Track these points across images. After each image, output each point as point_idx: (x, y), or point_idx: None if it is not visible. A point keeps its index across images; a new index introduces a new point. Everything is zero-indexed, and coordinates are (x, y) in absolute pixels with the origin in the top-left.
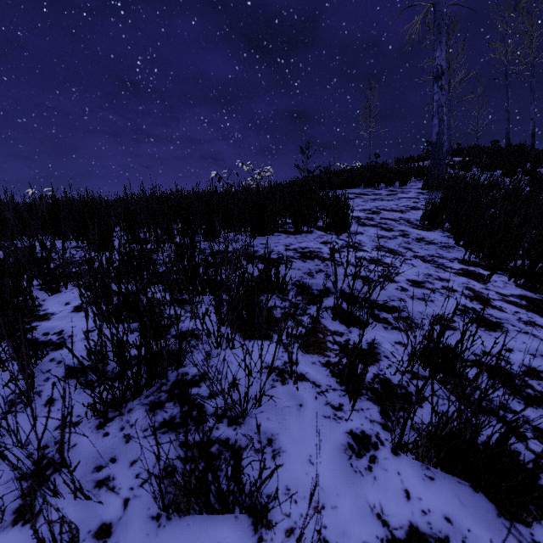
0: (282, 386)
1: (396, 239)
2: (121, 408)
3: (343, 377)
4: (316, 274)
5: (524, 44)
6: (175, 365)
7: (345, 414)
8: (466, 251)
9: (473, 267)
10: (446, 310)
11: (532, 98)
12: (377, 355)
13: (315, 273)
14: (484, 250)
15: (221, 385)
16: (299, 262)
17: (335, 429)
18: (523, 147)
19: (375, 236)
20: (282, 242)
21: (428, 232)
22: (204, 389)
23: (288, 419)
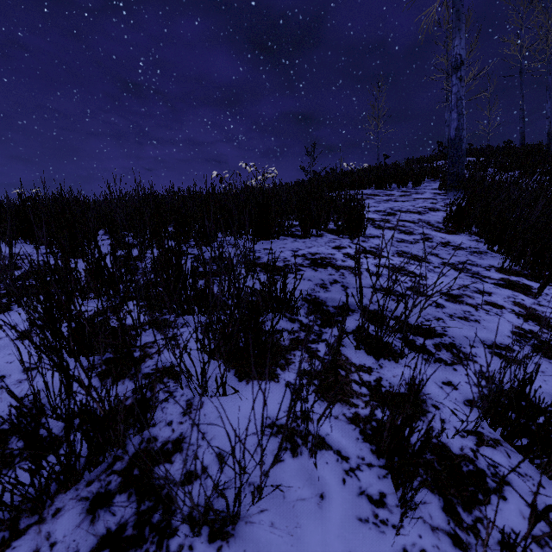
0: (293, 459)
1: (418, 244)
2: (43, 508)
3: (379, 441)
4: (331, 286)
5: (540, 39)
6: (137, 426)
7: (391, 514)
8: (505, 258)
9: (515, 277)
10: (498, 333)
11: (548, 96)
12: (422, 404)
13: (329, 285)
14: (527, 257)
15: (191, 498)
16: (310, 271)
17: (379, 547)
18: (540, 146)
19: (394, 240)
20: (288, 246)
21: (452, 235)
22: (177, 466)
23: (303, 525)
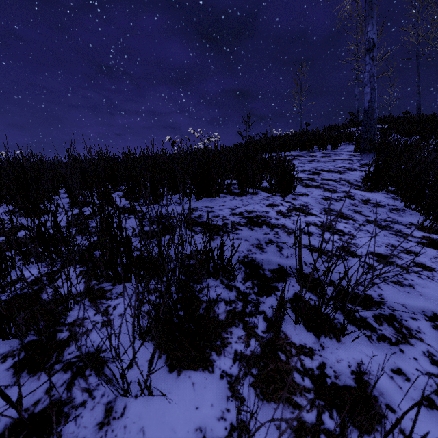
0: None
1: (342, 201)
2: None
3: None
4: (266, 246)
5: (433, 29)
6: None
7: None
8: (426, 217)
9: (436, 235)
10: (436, 301)
11: None
12: (374, 404)
13: (264, 245)
14: None
15: None
16: (246, 230)
17: None
18: (434, 116)
19: (320, 197)
20: (227, 204)
21: (371, 193)
22: None
23: None
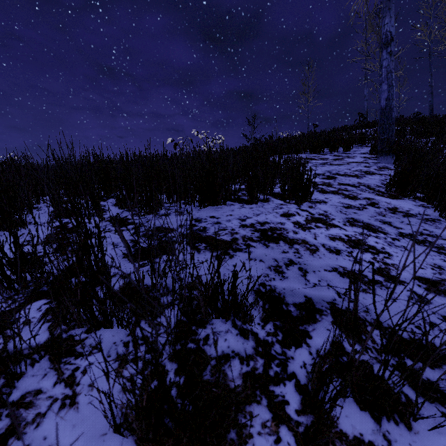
0: None
1: (366, 210)
2: None
3: None
4: (287, 269)
5: None
6: None
7: None
8: None
9: None
10: None
11: None
12: None
13: (284, 267)
14: None
15: None
16: (260, 247)
17: None
18: None
19: (341, 205)
20: (235, 214)
21: (397, 200)
22: None
23: None
